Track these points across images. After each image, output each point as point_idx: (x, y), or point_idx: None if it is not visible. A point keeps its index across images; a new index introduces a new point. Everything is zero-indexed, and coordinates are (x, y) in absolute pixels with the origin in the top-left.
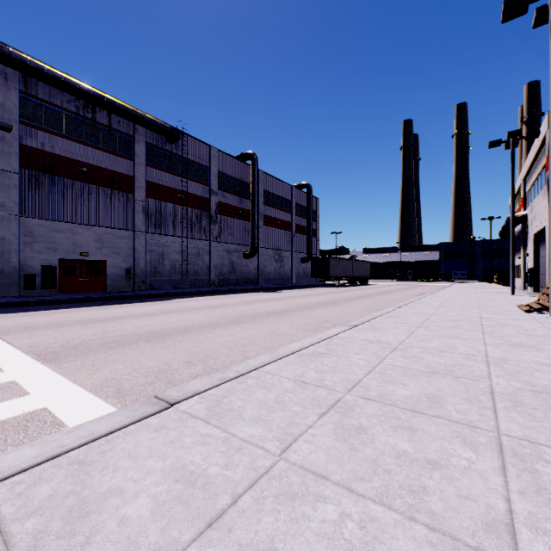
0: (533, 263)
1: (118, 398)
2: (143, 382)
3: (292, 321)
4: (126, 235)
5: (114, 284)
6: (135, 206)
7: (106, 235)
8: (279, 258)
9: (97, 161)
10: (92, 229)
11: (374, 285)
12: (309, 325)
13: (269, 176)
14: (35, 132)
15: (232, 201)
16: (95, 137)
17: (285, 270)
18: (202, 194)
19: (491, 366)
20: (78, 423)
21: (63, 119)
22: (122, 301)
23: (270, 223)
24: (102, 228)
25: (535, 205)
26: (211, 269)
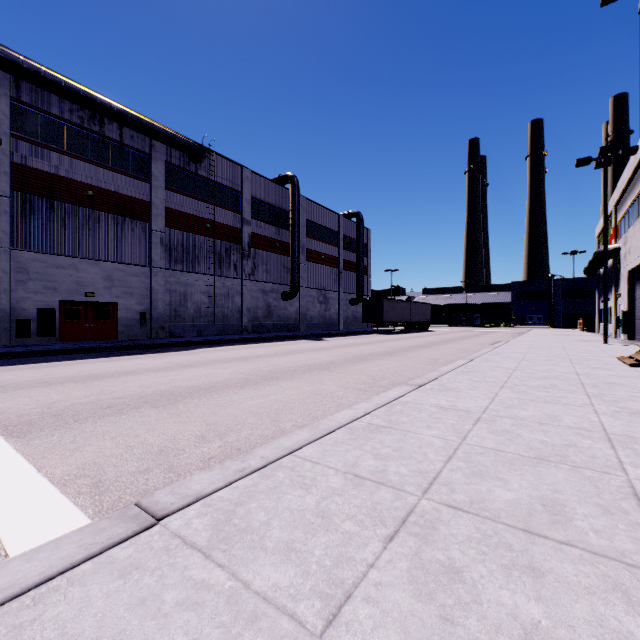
0: (627, 306)
1: (93, 496)
2: (134, 470)
3: (339, 378)
4: (140, 272)
5: (127, 331)
6: (152, 237)
7: (116, 272)
8: (324, 300)
9: (106, 183)
10: (100, 265)
11: (436, 331)
12: (361, 382)
13: (313, 202)
14: (30, 147)
15: (269, 231)
16: (103, 154)
17: (331, 314)
18: (233, 223)
19: (617, 447)
20: (22, 542)
21: (64, 132)
22: (134, 352)
23: (314, 258)
24: (111, 264)
25: (631, 236)
26: (243, 313)
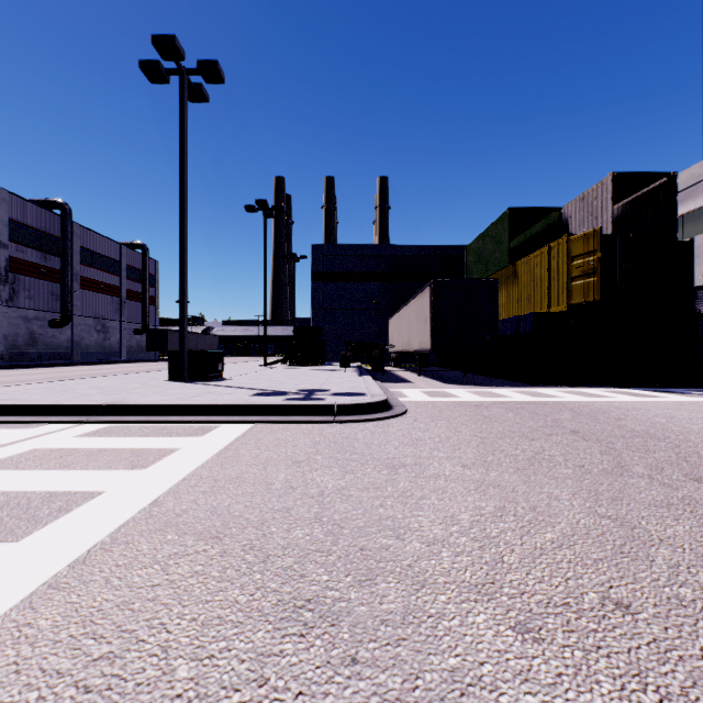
0: None
1: None
2: None
3: None
4: None
5: None
6: None
7: None
8: (103, 329)
9: None
10: None
11: None
12: None
13: (89, 230)
14: None
15: (33, 256)
16: None
17: (112, 343)
18: None
19: None
20: None
21: None
22: None
23: (90, 286)
24: None
25: None
26: None
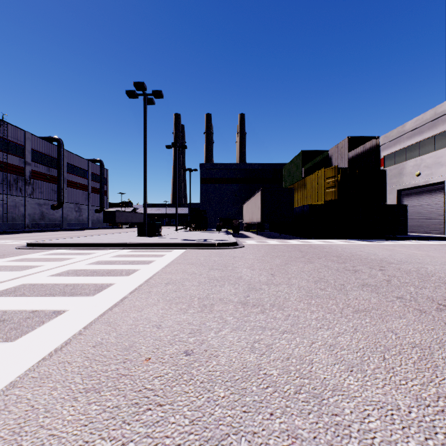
0: None
1: None
2: None
3: None
4: None
5: None
6: None
7: None
8: (79, 210)
9: None
10: None
11: None
12: None
13: (71, 153)
14: None
15: (43, 169)
16: None
17: (83, 218)
18: (19, 164)
19: None
20: None
21: None
22: None
23: (72, 185)
24: None
25: None
26: (26, 217)
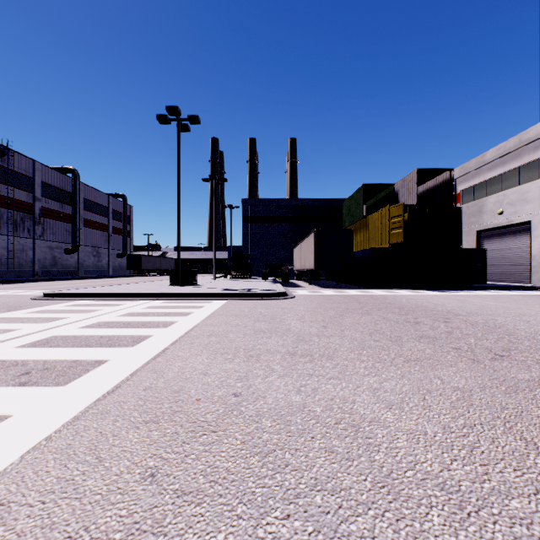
0: None
1: None
2: None
3: None
4: None
5: None
6: None
7: None
8: (97, 254)
9: None
10: None
11: None
12: None
13: (89, 186)
14: None
15: (55, 206)
16: None
17: (103, 264)
18: (27, 200)
19: None
20: None
21: None
22: None
23: (89, 225)
24: None
25: None
26: (35, 263)
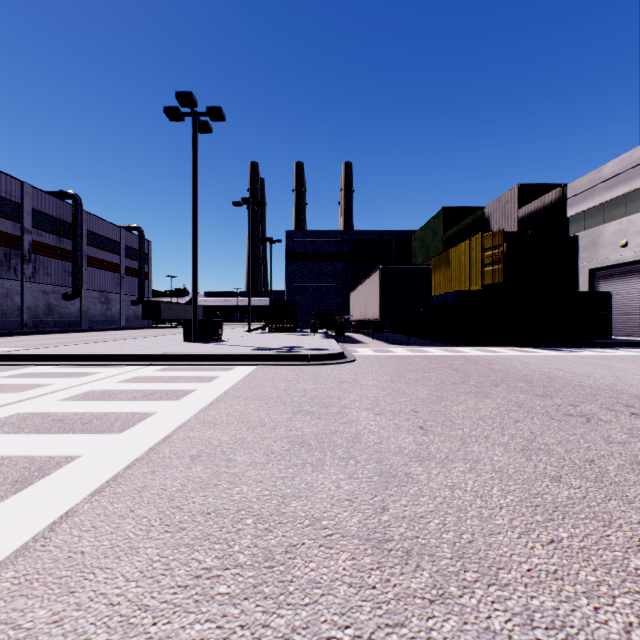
0: None
1: None
2: None
3: None
4: None
5: None
6: None
7: None
8: (106, 301)
9: None
10: None
11: None
12: None
13: (95, 216)
14: None
15: (50, 240)
16: None
17: (113, 313)
18: (12, 231)
19: None
20: None
21: None
22: None
23: (96, 264)
24: None
25: None
26: (24, 311)
